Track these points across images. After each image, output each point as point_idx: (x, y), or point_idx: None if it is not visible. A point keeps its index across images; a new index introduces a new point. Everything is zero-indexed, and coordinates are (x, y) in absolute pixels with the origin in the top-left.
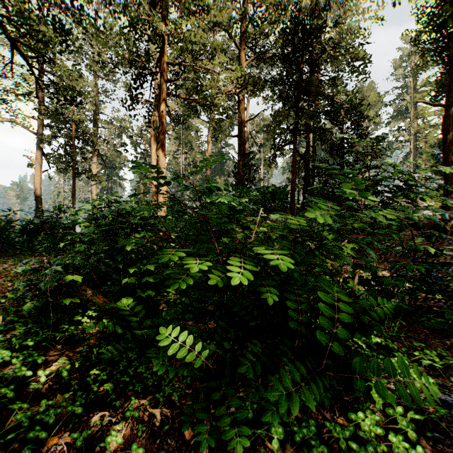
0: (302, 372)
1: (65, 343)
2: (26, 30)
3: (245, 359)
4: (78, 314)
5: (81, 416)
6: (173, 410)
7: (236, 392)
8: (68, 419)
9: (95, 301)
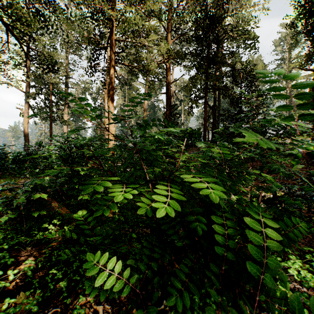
0: None
1: (34, 245)
2: (14, 16)
3: (175, 291)
4: (46, 222)
5: (37, 312)
6: (113, 306)
7: None
8: None
9: (59, 212)
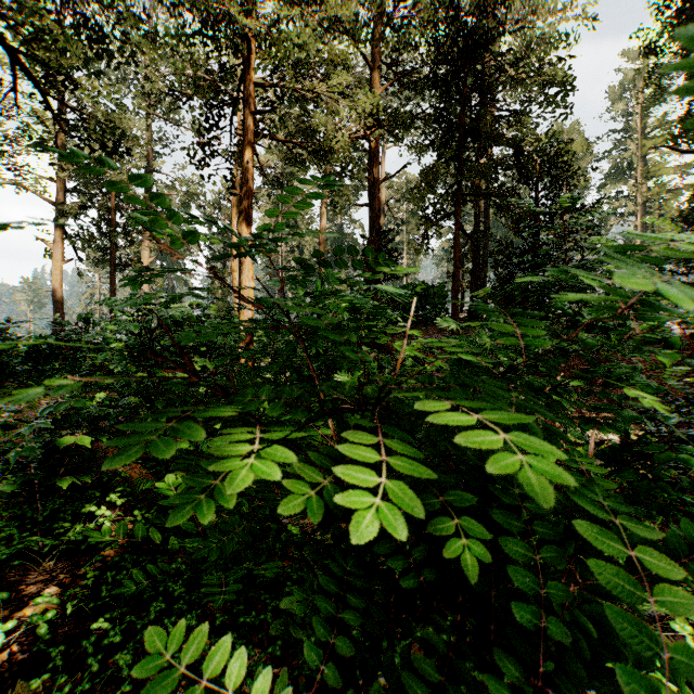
0: None
1: (62, 557)
2: (27, 30)
3: None
4: (92, 501)
5: None
6: None
7: None
8: None
9: (125, 475)
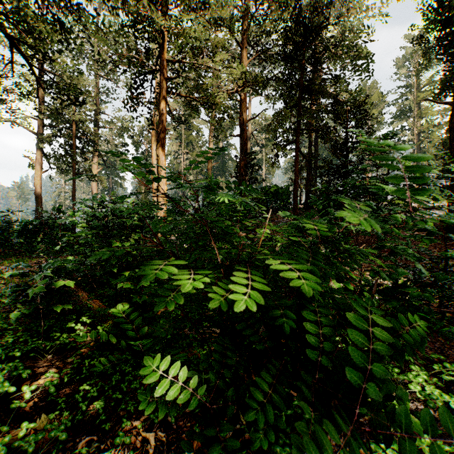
0: (336, 440)
1: (56, 353)
2: (23, 26)
3: (253, 401)
4: (72, 321)
5: (66, 441)
6: (168, 434)
7: (240, 434)
8: (51, 444)
9: (90, 306)
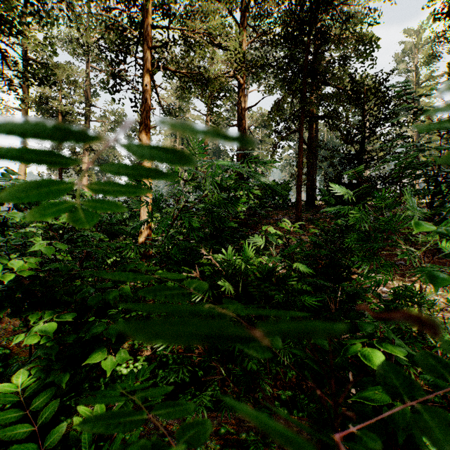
0: None
1: None
2: None
3: None
4: None
5: None
6: None
7: None
8: None
9: (4, 352)
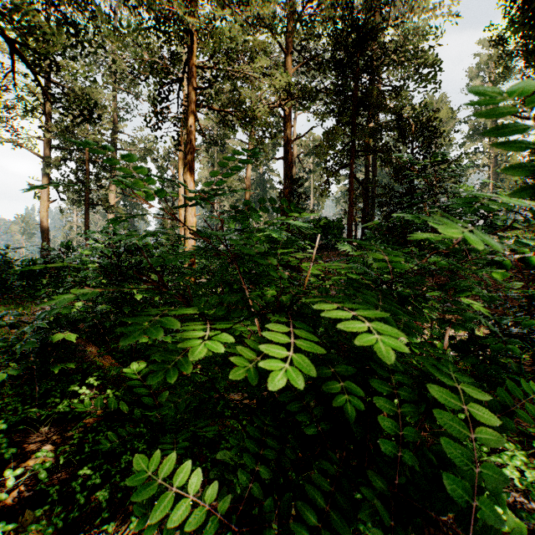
0: None
1: (54, 424)
2: (23, 25)
3: (310, 534)
4: (76, 383)
5: None
6: None
7: None
8: None
9: (99, 364)
